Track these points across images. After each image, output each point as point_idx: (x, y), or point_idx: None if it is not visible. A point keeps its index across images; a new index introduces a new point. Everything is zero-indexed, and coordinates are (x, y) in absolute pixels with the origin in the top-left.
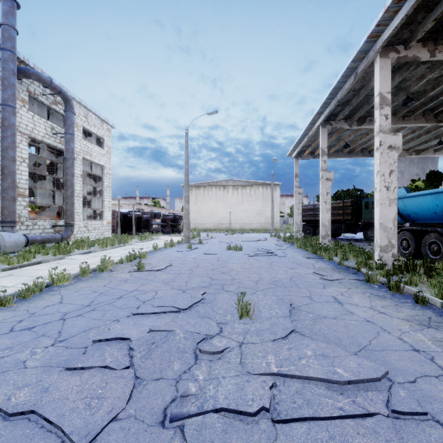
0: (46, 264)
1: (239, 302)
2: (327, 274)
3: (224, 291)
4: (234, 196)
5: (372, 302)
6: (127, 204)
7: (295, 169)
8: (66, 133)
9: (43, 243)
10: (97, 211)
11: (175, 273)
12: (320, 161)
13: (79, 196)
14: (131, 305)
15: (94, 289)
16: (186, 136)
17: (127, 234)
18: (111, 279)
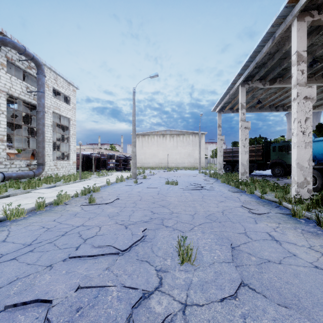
0: (13, 197)
1: (179, 245)
2: (254, 207)
3: (164, 226)
4: (171, 142)
5: (308, 240)
6: (90, 148)
7: (218, 121)
8: (38, 91)
9: (18, 179)
10: (65, 153)
11: (121, 206)
12: (239, 113)
13: (49, 142)
14: (72, 244)
15: (43, 224)
16: (133, 95)
17: (88, 171)
18: (63, 213)
